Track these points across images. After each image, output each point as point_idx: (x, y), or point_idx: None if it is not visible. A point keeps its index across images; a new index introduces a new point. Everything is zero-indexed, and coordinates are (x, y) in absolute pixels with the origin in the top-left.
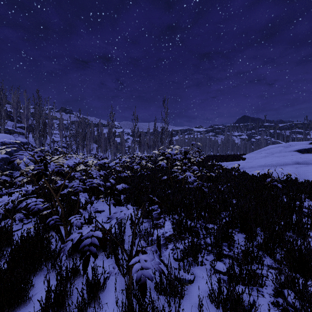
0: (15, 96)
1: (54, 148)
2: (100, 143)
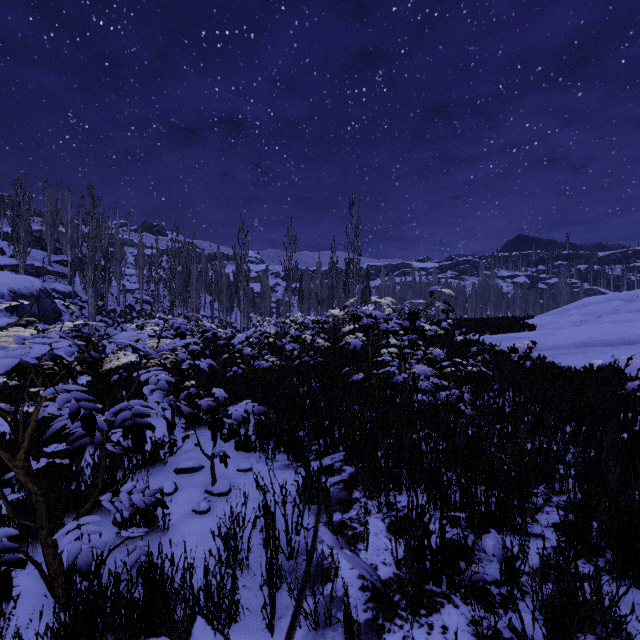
0: (49, 199)
1: (127, 305)
2: (219, 294)
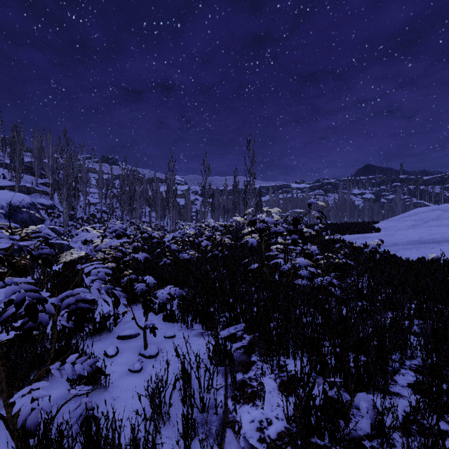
0: (36, 140)
1: (91, 214)
2: (155, 206)
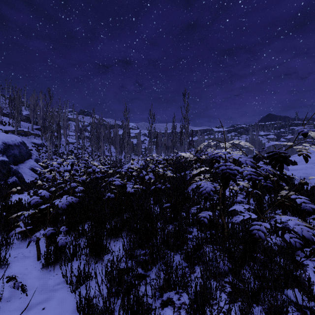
0: (32, 97)
1: (70, 150)
2: (115, 144)
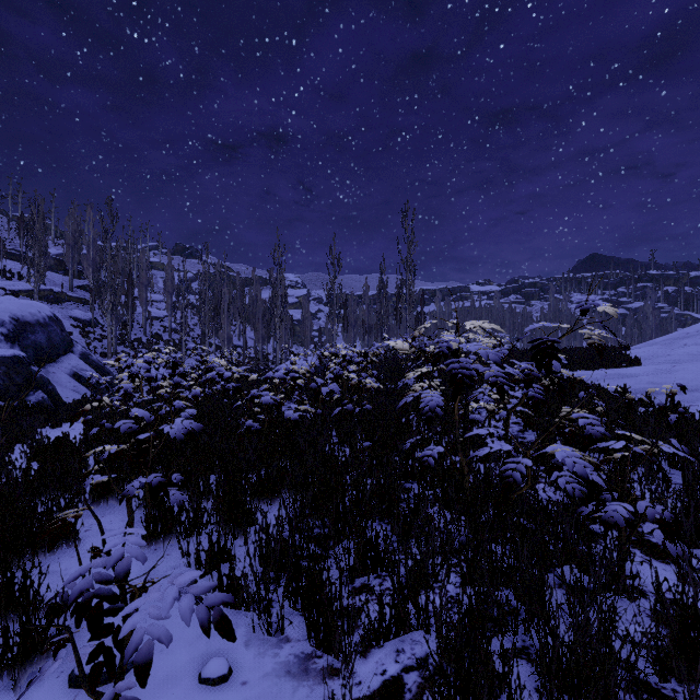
0: (70, 218)
1: (154, 334)
2: (255, 322)
